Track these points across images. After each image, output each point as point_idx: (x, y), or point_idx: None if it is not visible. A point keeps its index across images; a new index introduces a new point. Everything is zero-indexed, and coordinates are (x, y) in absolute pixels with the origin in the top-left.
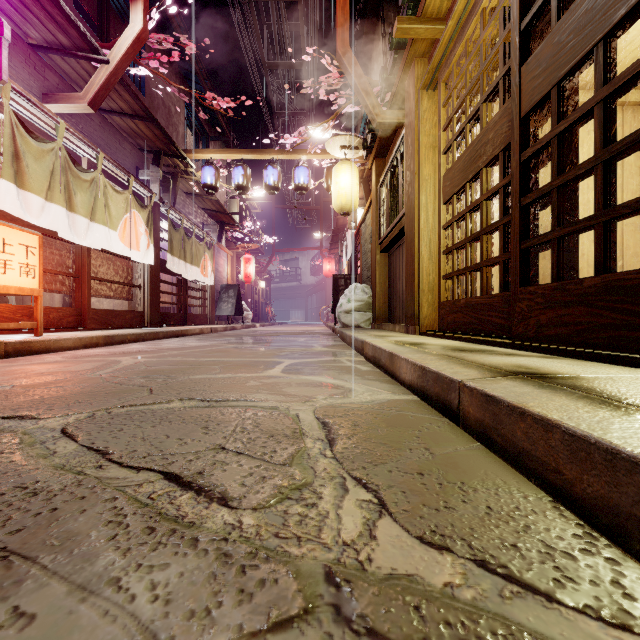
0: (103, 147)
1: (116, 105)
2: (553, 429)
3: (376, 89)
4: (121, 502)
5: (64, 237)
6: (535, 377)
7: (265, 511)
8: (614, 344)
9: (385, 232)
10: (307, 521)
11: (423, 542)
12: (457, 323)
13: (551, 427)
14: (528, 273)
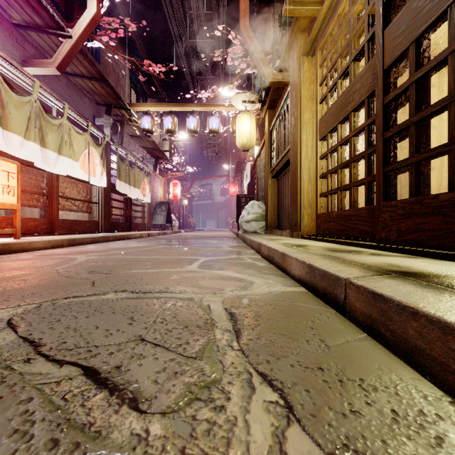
0: (68, 101)
1: (78, 70)
2: (453, 332)
3: (269, 57)
4: (34, 404)
5: (38, 166)
6: (411, 276)
7: (174, 416)
8: None
9: (275, 163)
10: (215, 430)
11: None
12: (331, 230)
13: (451, 330)
14: (389, 191)
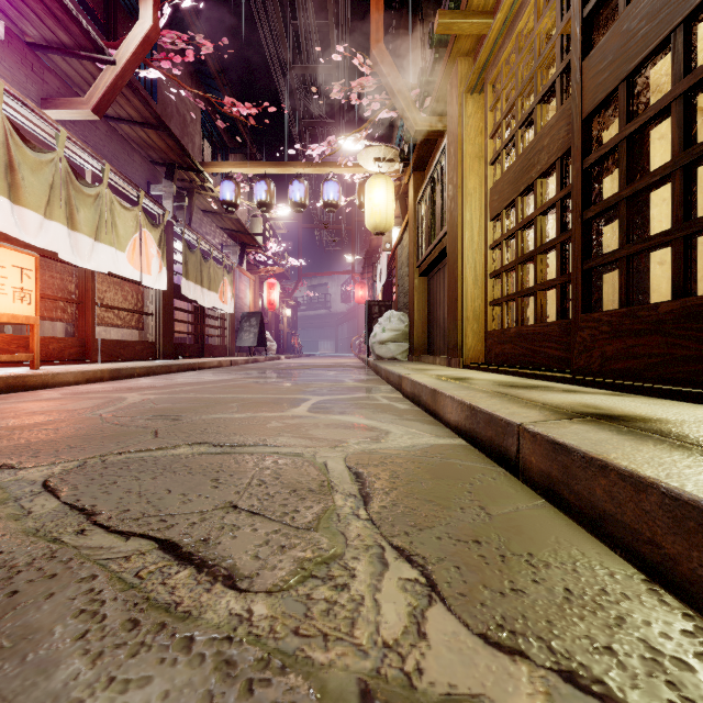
0: (110, 159)
1: (124, 112)
2: (647, 489)
3: (414, 93)
4: (100, 582)
5: (65, 259)
6: (609, 420)
7: (282, 595)
8: (697, 380)
9: (424, 253)
10: (336, 610)
11: (488, 642)
12: (506, 355)
13: (644, 486)
14: (590, 298)
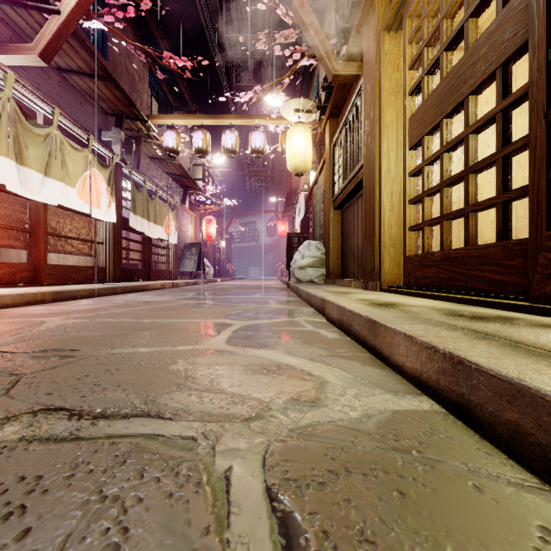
0: (62, 106)
1: (74, 64)
2: None
3: (332, 43)
4: None
5: (13, 191)
6: None
7: None
8: None
9: (339, 188)
10: None
11: None
12: (429, 279)
13: None
14: None
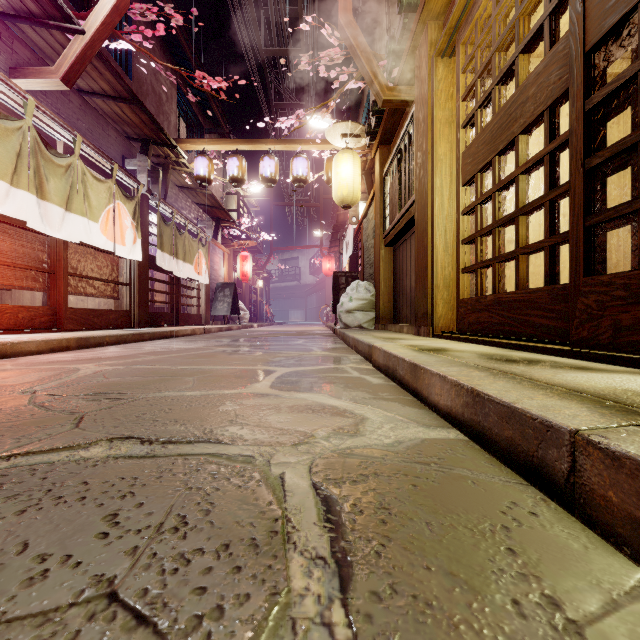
0: (84, 132)
1: (97, 86)
2: None
3: (382, 64)
4: None
5: (34, 227)
6: None
7: None
8: None
9: (391, 224)
10: None
11: None
12: (482, 324)
13: None
14: (594, 258)
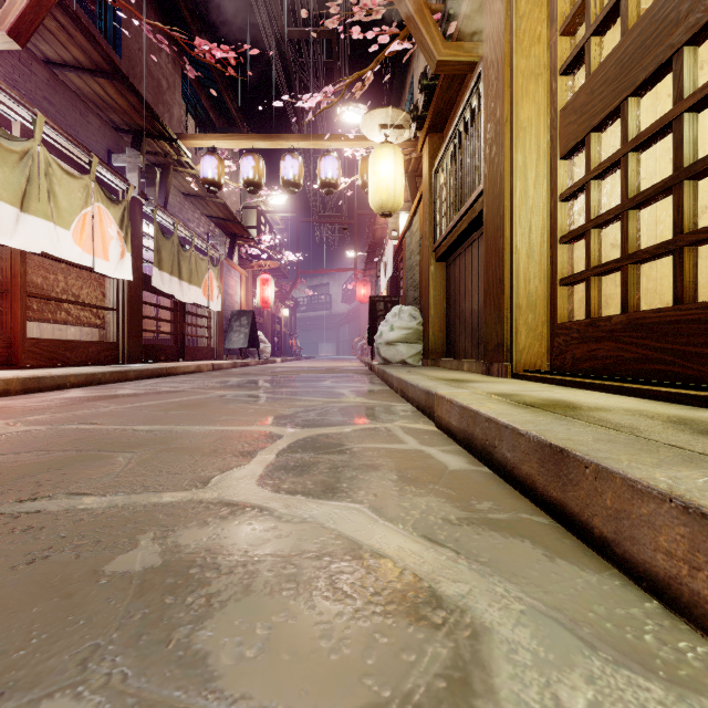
0: (53, 115)
1: (69, 54)
2: None
3: (435, 17)
4: None
5: None
6: None
7: None
8: None
9: (444, 230)
10: None
11: None
12: (601, 360)
13: None
14: None
